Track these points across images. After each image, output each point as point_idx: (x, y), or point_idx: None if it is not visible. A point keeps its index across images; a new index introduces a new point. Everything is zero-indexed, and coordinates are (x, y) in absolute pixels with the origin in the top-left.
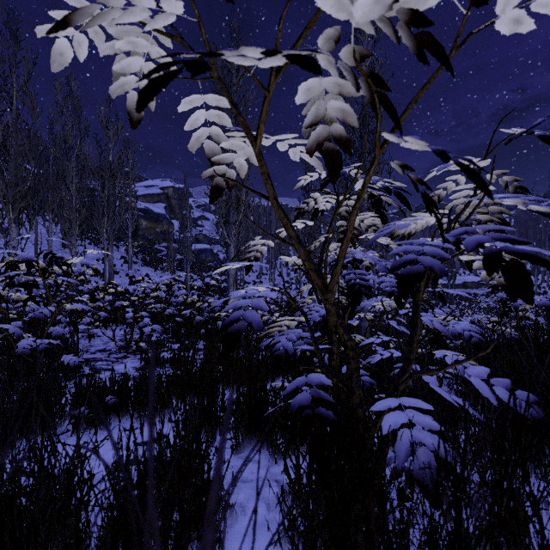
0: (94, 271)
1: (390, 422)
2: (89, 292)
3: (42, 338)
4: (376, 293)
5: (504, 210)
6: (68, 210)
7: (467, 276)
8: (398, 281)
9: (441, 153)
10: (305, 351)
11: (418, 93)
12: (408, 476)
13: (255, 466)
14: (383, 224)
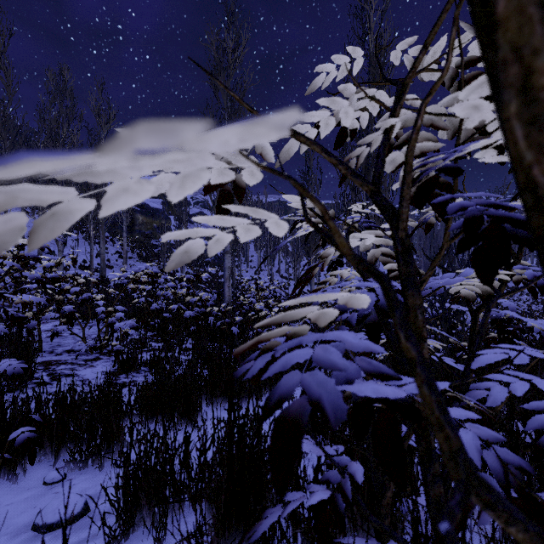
0: (72, 261)
1: None
2: (37, 279)
3: None
4: None
5: None
6: None
7: None
8: None
9: None
10: (367, 398)
11: None
12: None
13: None
14: None
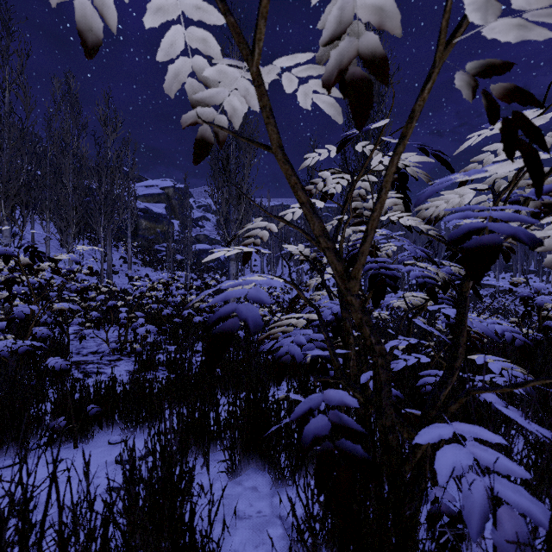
0: (88, 269)
1: (448, 463)
2: (77, 290)
3: (25, 339)
4: None
5: None
6: (64, 209)
7: None
8: (463, 257)
9: None
10: (316, 357)
11: None
12: None
13: (254, 495)
14: (405, 206)
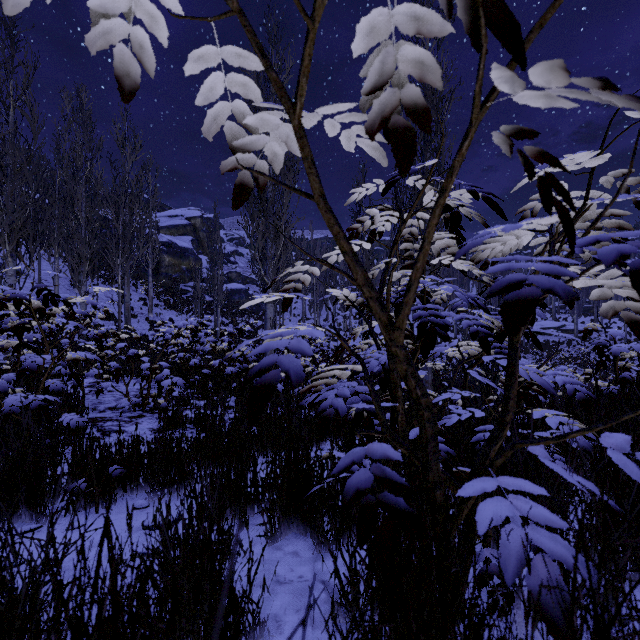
0: (105, 313)
1: (489, 514)
2: (95, 338)
3: (36, 393)
4: (439, 341)
5: (623, 224)
6: (76, 243)
7: (544, 321)
8: (502, 310)
9: (605, 79)
10: (361, 411)
11: (544, 13)
12: (537, 614)
13: (295, 560)
14: (460, 247)
